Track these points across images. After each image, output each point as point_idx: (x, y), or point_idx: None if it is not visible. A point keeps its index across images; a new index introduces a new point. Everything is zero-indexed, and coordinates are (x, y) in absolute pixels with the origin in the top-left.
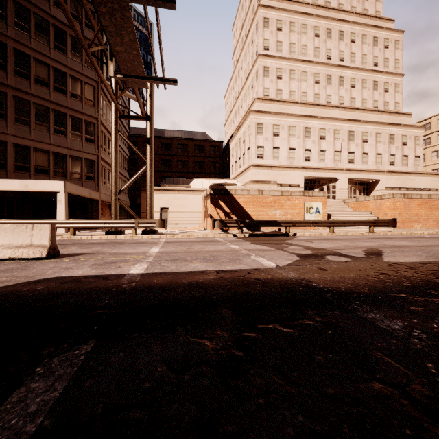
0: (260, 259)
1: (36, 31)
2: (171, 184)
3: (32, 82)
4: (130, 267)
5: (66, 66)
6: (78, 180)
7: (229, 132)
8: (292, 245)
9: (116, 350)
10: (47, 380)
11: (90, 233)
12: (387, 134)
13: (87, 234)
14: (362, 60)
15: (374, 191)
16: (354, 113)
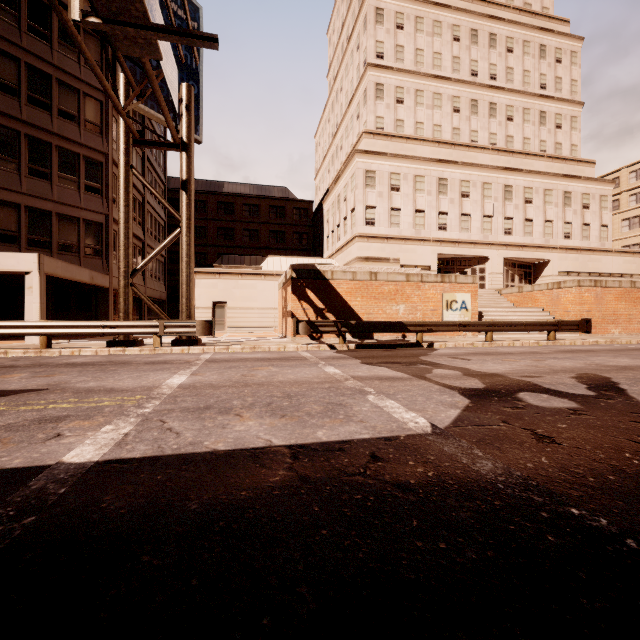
0: (390, 405)
1: None
2: (231, 264)
3: None
4: (82, 438)
5: (51, 63)
6: (72, 255)
7: (322, 188)
8: (437, 366)
9: None
10: None
11: (83, 344)
12: (560, 191)
13: (75, 346)
14: (523, 79)
15: (542, 277)
16: (513, 159)
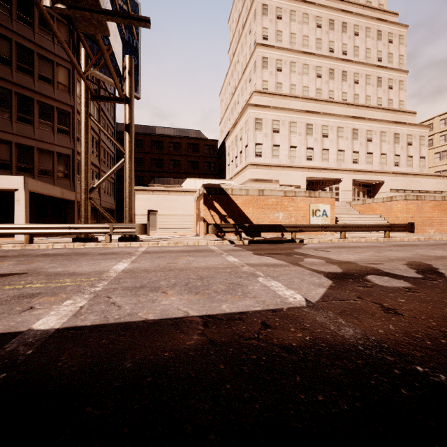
0: (275, 285)
1: None
2: (160, 184)
3: None
4: (48, 310)
5: (33, 42)
6: (49, 178)
7: (225, 131)
8: (307, 256)
9: None
10: None
11: (56, 240)
12: (392, 133)
13: (49, 242)
14: (366, 55)
15: (379, 193)
16: (358, 110)
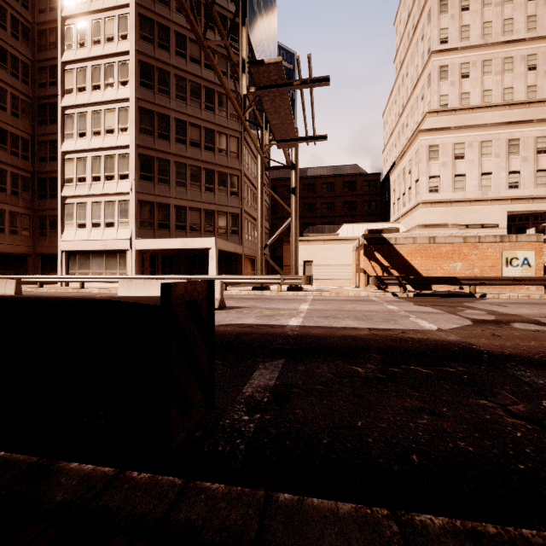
0: (421, 321)
1: (191, 97)
2: (315, 232)
3: (188, 146)
4: (288, 320)
5: (214, 123)
6: (224, 235)
7: (389, 160)
8: (471, 308)
9: (299, 364)
10: (268, 370)
11: (237, 288)
12: None
13: (236, 290)
14: None
15: None
16: None
